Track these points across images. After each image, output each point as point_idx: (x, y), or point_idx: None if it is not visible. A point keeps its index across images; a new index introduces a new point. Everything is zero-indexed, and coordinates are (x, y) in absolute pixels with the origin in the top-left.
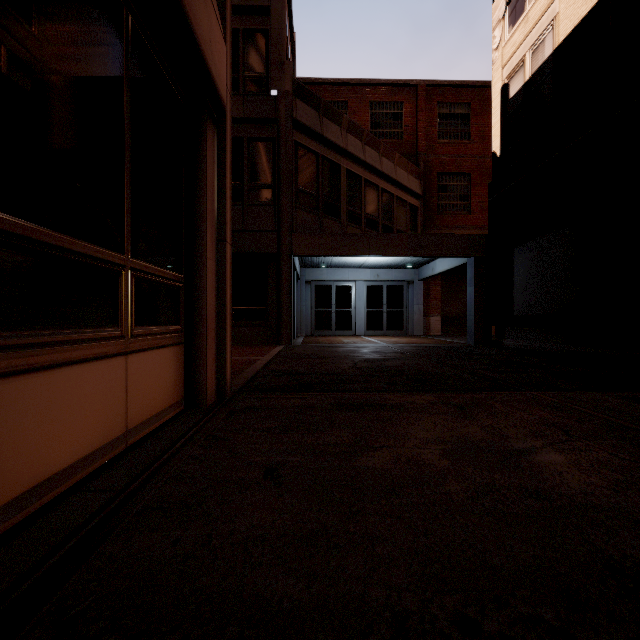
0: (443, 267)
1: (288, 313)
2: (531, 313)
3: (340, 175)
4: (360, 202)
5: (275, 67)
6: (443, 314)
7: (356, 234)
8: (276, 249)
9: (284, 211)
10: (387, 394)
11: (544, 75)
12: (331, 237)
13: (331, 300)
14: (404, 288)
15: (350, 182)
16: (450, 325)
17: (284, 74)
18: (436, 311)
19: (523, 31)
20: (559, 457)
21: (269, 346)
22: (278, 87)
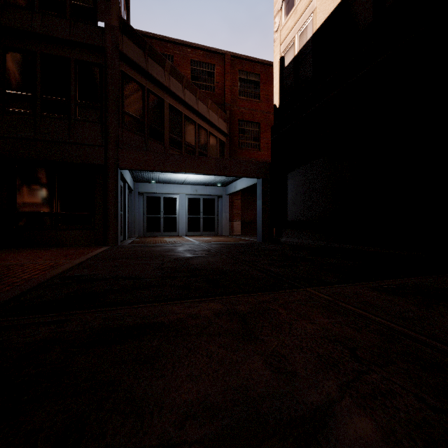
0: (242, 186)
1: (114, 218)
2: (298, 219)
3: (164, 108)
4: (181, 132)
5: (102, 2)
6: (242, 220)
7: (175, 154)
8: (103, 162)
9: (111, 129)
10: (173, 304)
11: (307, 51)
12: (153, 155)
13: (160, 208)
14: (215, 200)
15: (172, 115)
16: (247, 227)
17: (111, 10)
18: (238, 217)
19: (294, 19)
20: (367, 423)
21: (95, 247)
22: (105, 20)
